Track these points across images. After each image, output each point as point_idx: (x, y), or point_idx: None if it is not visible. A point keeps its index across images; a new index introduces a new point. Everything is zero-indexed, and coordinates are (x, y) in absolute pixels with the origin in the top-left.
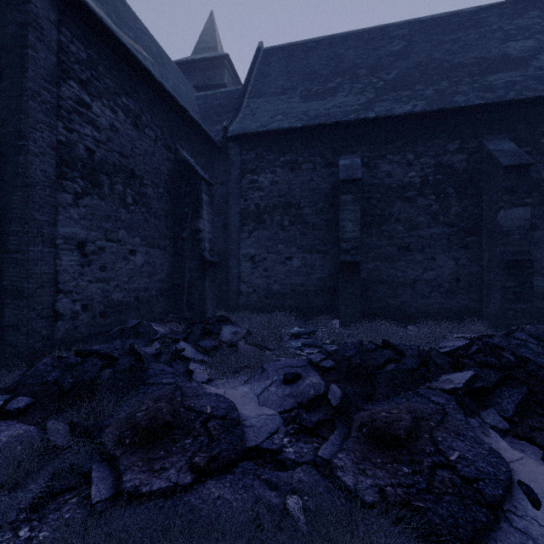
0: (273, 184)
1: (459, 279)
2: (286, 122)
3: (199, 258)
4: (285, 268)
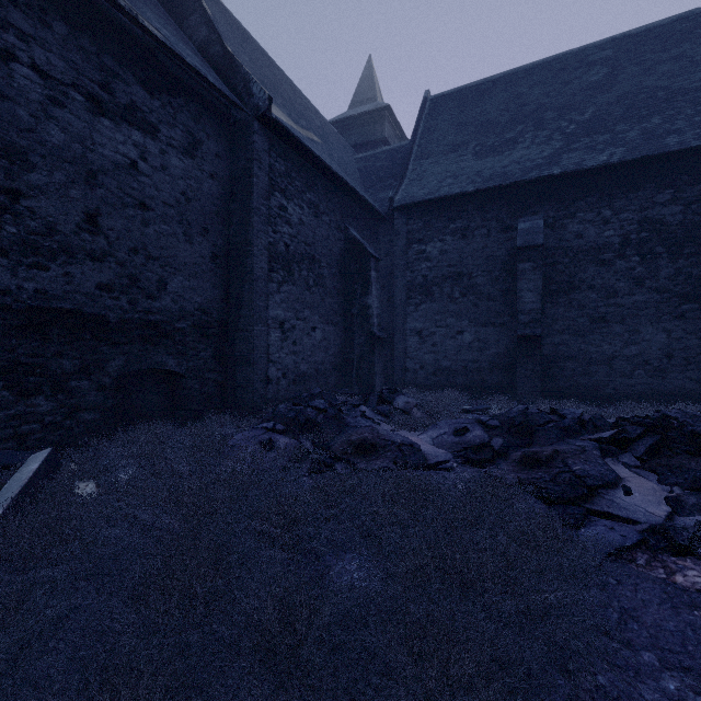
0: (442, 253)
1: (672, 354)
2: (456, 187)
3: (368, 334)
4: (455, 343)
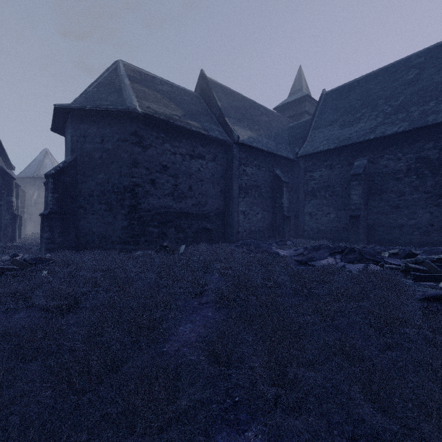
0: (320, 176)
1: (433, 224)
2: (326, 146)
3: (282, 215)
4: (326, 218)
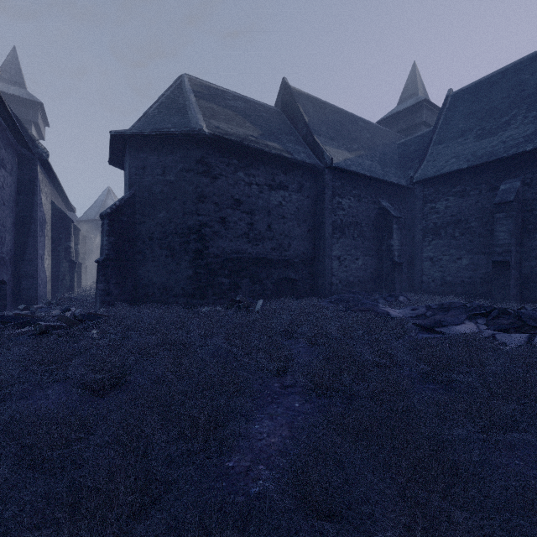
0: (446, 208)
1: None
2: (455, 165)
3: (391, 261)
4: (456, 265)
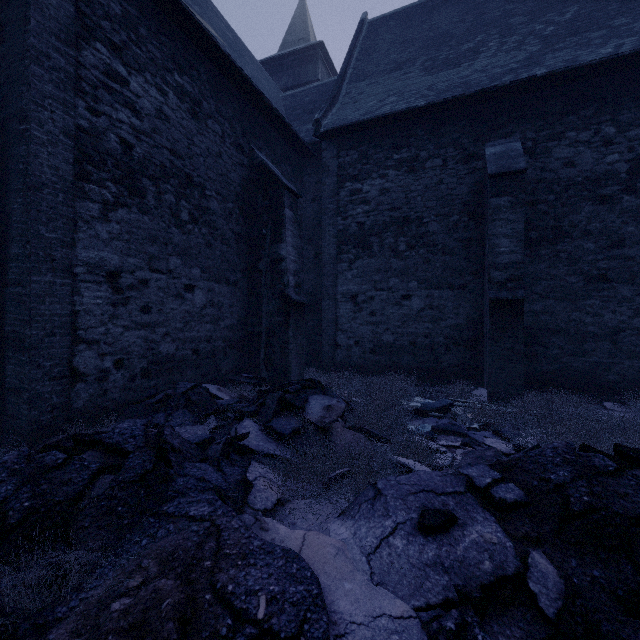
0: (383, 192)
1: None
2: (401, 103)
3: (280, 297)
4: (400, 311)
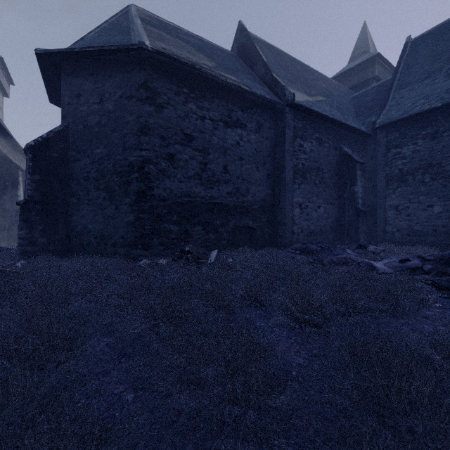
0: (414, 152)
1: None
2: (426, 105)
3: (354, 209)
4: (426, 213)
